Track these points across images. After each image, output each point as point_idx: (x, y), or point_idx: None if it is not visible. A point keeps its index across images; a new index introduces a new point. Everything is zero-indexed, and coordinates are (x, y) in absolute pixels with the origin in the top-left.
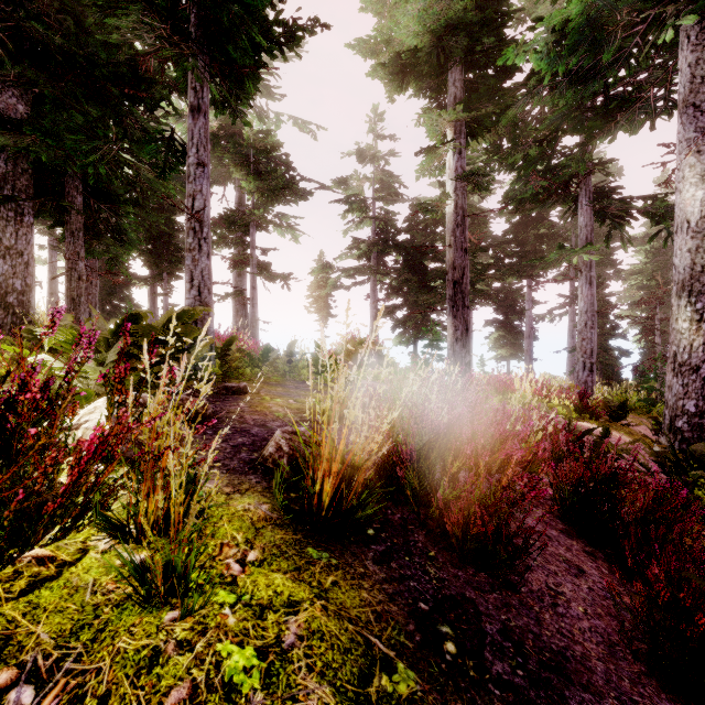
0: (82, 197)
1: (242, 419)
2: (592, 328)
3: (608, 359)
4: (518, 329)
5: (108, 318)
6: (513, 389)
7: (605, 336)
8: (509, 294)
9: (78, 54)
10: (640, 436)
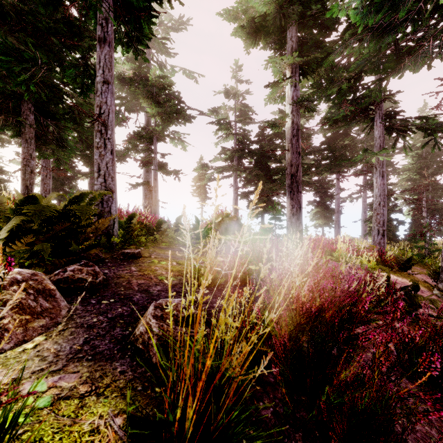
0: (33, 116)
1: (129, 284)
2: (383, 207)
3: (390, 227)
4: (329, 207)
5: (62, 200)
6: (333, 248)
7: (388, 211)
8: (323, 184)
9: (25, 10)
10: (421, 282)
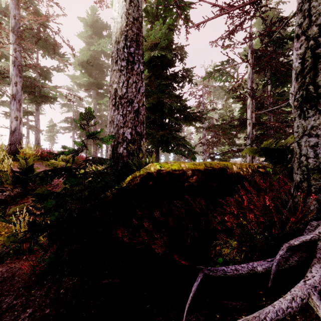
0: None
1: None
2: None
3: None
4: None
5: None
6: None
7: None
8: None
9: None
10: None
